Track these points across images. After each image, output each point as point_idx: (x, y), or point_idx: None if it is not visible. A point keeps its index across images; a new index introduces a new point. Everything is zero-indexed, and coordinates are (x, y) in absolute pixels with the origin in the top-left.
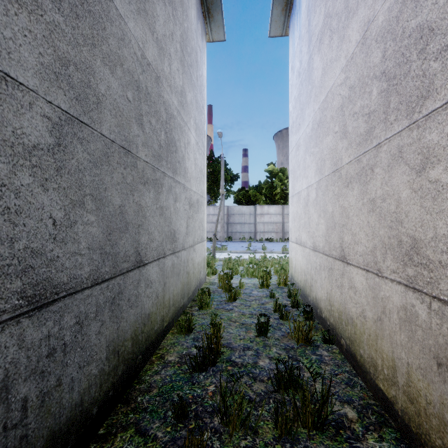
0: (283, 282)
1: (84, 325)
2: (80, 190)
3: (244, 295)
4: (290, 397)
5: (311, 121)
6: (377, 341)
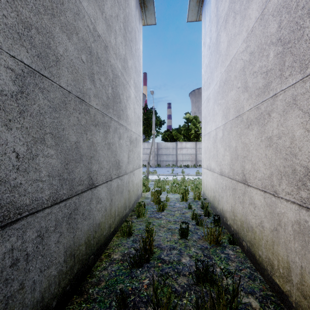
0: (198, 197)
1: (44, 237)
2: (41, 129)
3: (170, 207)
4: (206, 289)
5: (218, 80)
6: (274, 246)
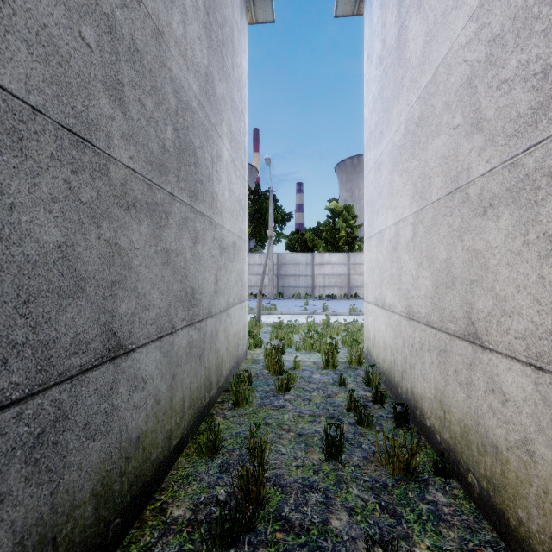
0: (356, 360)
1: None
2: None
3: (301, 381)
4: None
5: (403, 122)
6: None
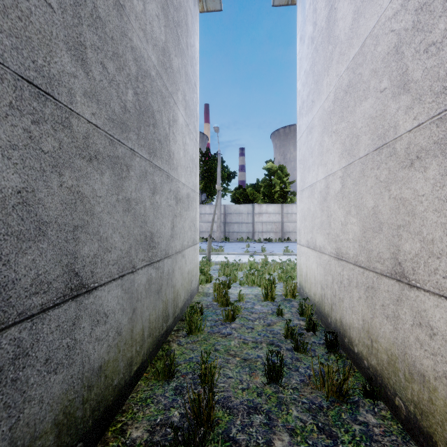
0: (291, 293)
1: None
2: None
3: (245, 312)
4: None
5: (332, 91)
6: None
